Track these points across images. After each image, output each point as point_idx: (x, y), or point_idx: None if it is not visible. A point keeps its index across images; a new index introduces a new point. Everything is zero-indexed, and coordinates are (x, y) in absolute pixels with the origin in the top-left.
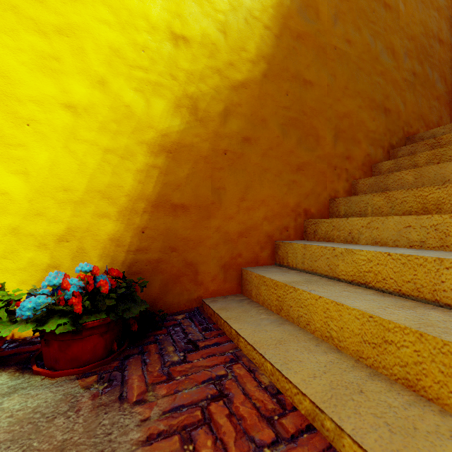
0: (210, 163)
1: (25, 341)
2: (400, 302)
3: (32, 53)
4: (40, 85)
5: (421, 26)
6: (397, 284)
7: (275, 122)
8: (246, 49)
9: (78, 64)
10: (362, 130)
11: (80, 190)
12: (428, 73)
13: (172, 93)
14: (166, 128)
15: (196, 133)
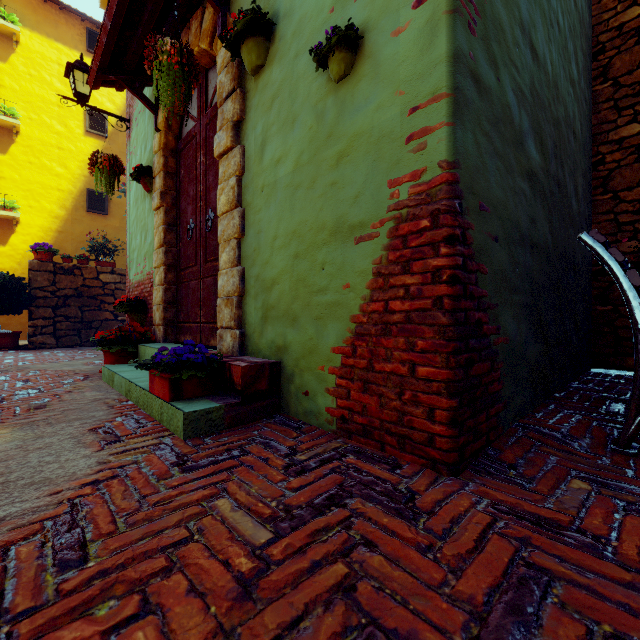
0: None
1: None
2: None
3: None
4: None
5: None
6: None
7: None
8: None
9: None
10: None
11: None
12: None
13: None
14: None
15: None
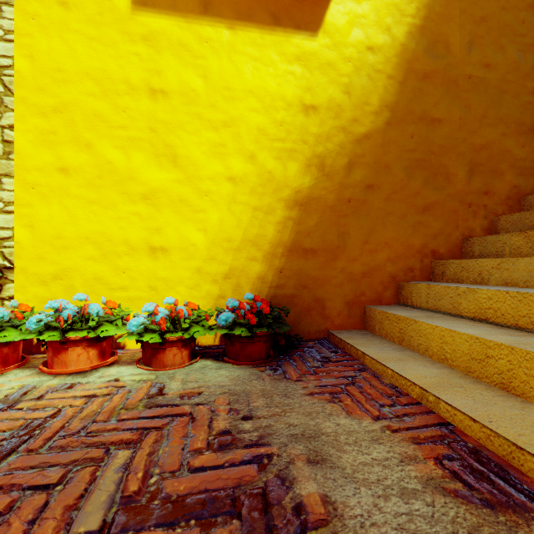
0: (336, 211)
1: (207, 347)
2: (512, 333)
3: (208, 144)
4: (213, 166)
5: None
6: (514, 318)
7: (399, 166)
8: (369, 102)
9: (236, 146)
10: (507, 160)
11: (238, 240)
12: None
13: (303, 156)
14: (298, 185)
15: (323, 187)
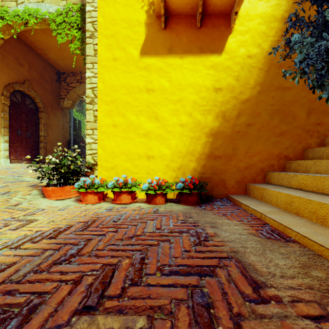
0: (231, 137)
1: (171, 199)
2: (308, 193)
3: (171, 110)
4: (173, 120)
5: None
6: (312, 188)
7: (265, 113)
8: (248, 83)
9: (183, 110)
10: None
11: (184, 152)
12: None
13: (215, 112)
14: (212, 126)
15: (225, 126)
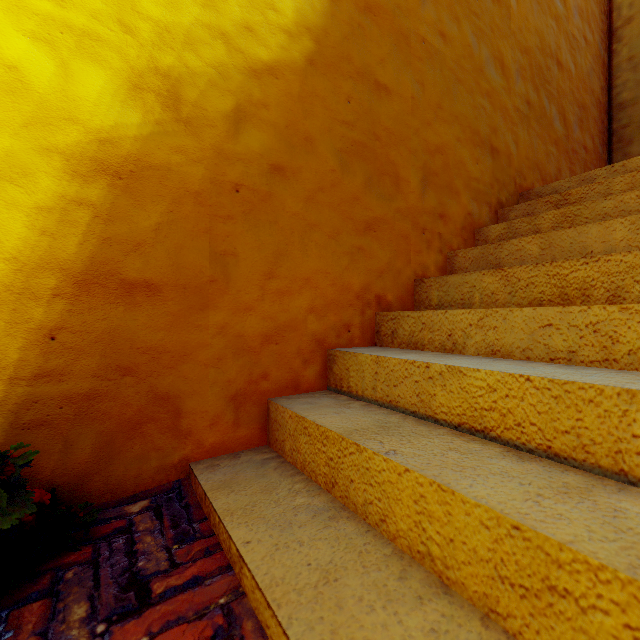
0: (207, 206)
1: None
2: (555, 476)
3: None
4: None
5: (536, 36)
6: (545, 435)
7: (329, 145)
8: (276, 7)
9: None
10: (462, 175)
11: None
12: (545, 106)
13: (124, 59)
14: (109, 127)
15: (177, 146)
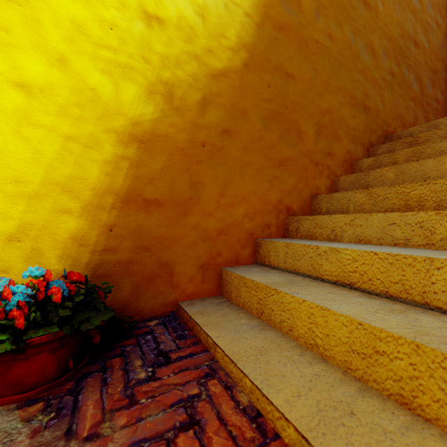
0: (187, 156)
1: None
2: (388, 305)
3: None
4: None
5: (398, 27)
6: (385, 285)
7: (257, 115)
8: (225, 35)
9: (33, 38)
10: (343, 127)
11: (35, 182)
12: (404, 74)
13: (145, 78)
14: (137, 115)
15: (172, 123)
